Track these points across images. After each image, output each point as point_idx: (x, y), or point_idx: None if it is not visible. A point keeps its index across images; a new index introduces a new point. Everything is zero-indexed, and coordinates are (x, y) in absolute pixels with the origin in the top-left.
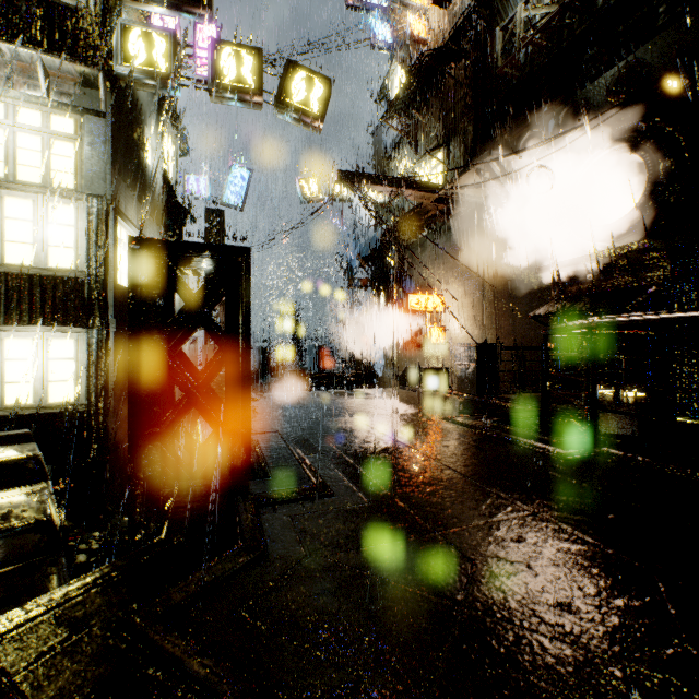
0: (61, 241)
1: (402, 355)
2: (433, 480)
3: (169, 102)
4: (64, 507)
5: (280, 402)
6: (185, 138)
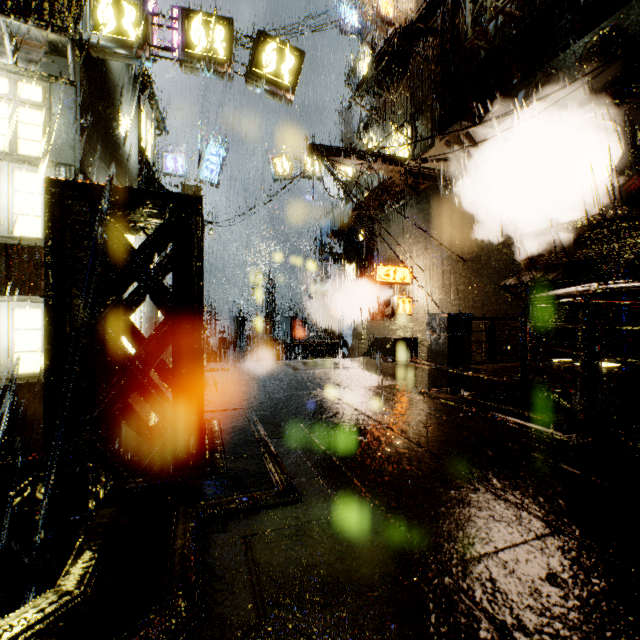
0: (27, 210)
1: (370, 325)
2: (421, 475)
3: (146, 80)
4: (32, 479)
5: (250, 373)
6: (162, 117)
